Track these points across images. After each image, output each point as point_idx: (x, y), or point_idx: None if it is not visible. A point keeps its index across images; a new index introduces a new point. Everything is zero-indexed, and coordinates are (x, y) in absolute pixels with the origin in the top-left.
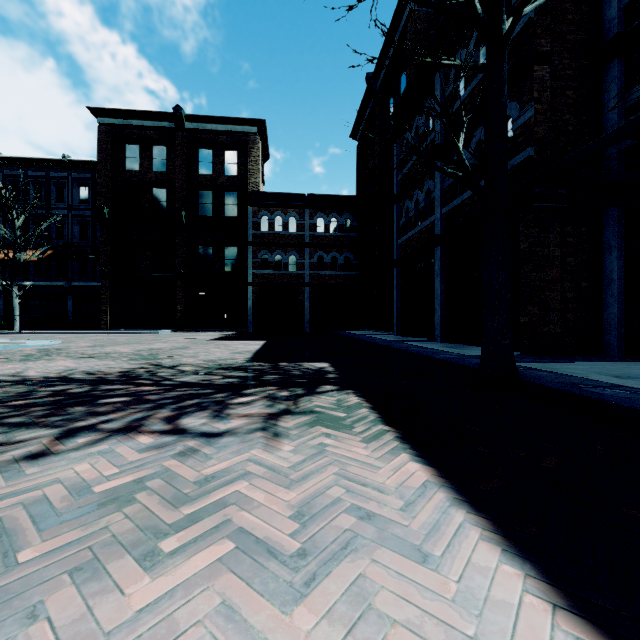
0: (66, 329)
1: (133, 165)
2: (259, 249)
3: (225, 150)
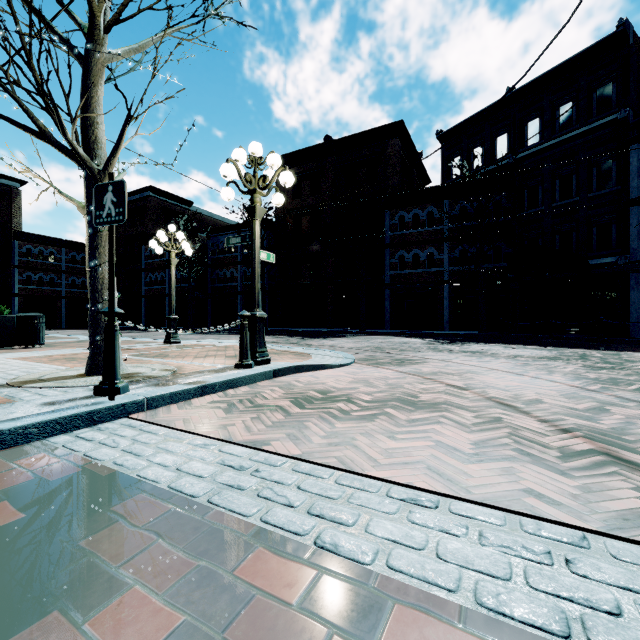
0: None
1: None
2: (24, 271)
3: None
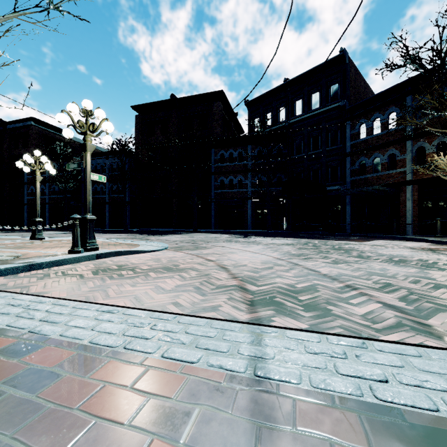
0: None
1: None
2: None
3: None
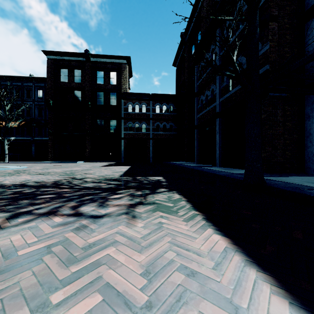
0: (31, 161)
1: (64, 79)
2: (127, 121)
3: (110, 72)
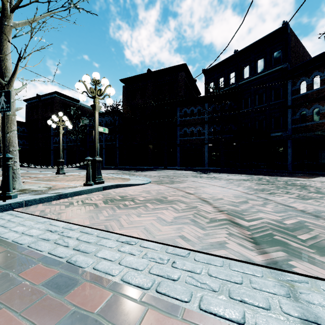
0: None
1: None
2: None
3: None
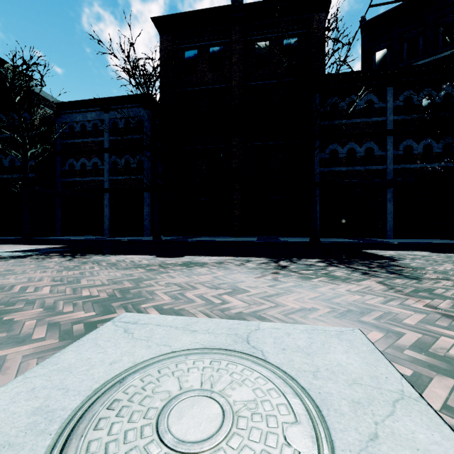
0: None
1: None
2: None
3: None
